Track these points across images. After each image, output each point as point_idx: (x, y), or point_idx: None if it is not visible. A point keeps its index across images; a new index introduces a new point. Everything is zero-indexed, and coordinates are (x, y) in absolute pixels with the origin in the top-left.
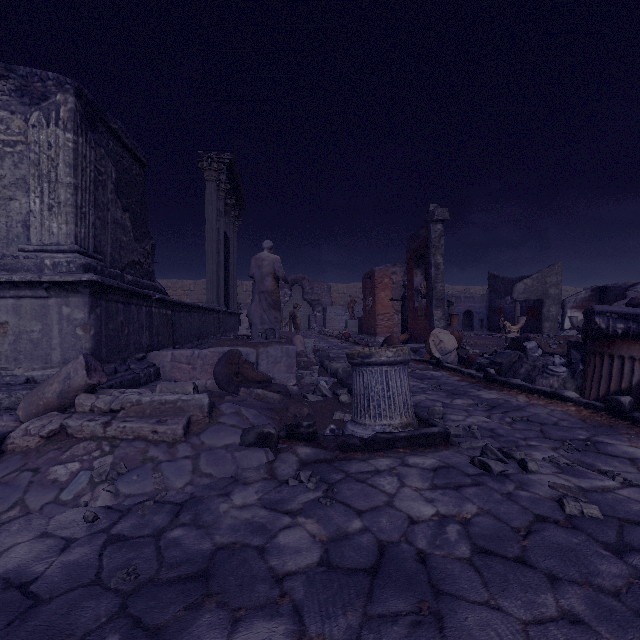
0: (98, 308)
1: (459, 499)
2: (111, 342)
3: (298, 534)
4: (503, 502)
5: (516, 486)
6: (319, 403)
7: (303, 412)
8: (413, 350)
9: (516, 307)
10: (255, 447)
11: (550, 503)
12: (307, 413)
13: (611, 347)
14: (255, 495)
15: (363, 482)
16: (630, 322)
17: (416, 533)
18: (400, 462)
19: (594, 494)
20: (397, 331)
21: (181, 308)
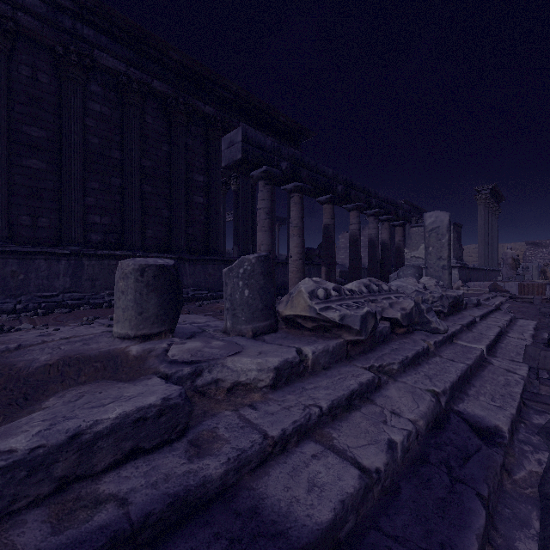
0: (459, 271)
1: None
2: (460, 279)
3: None
4: None
5: None
6: None
7: None
8: None
9: None
10: None
11: None
12: None
13: None
14: None
15: None
16: None
17: None
18: None
19: None
20: None
21: (471, 269)
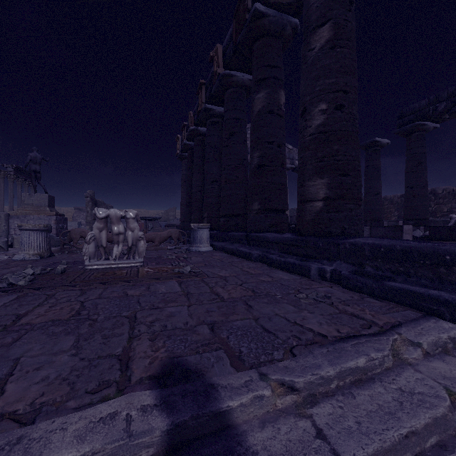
0: None
1: None
2: None
3: None
4: None
5: None
6: None
7: None
8: None
9: None
10: None
11: None
12: None
13: None
14: None
15: None
16: None
17: None
18: None
19: None
20: None
21: None
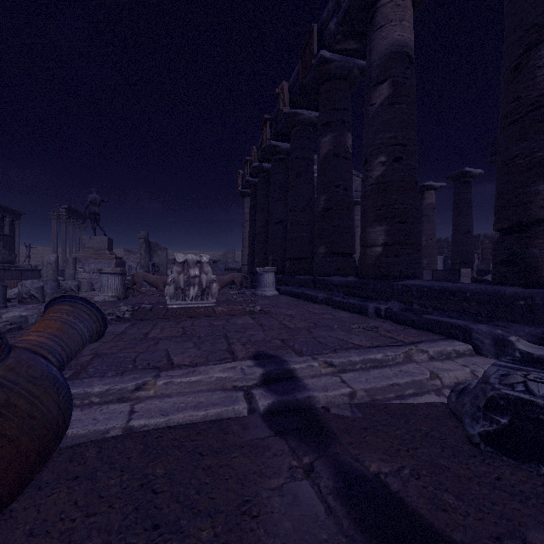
0: None
1: None
2: (0, 278)
3: None
4: None
5: None
6: None
7: None
8: None
9: None
10: None
11: None
12: None
13: None
14: None
15: None
16: None
17: None
18: None
19: None
20: None
21: (28, 270)
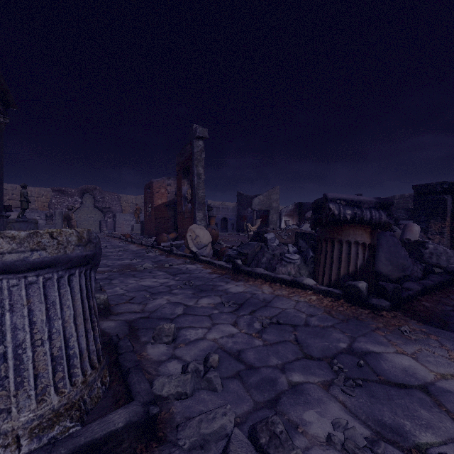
0: None
1: None
2: None
3: None
4: None
5: None
6: None
7: None
8: (178, 246)
9: (254, 214)
10: None
11: None
12: None
13: (340, 233)
14: None
15: None
16: (356, 208)
17: None
18: None
19: None
20: (171, 232)
21: None
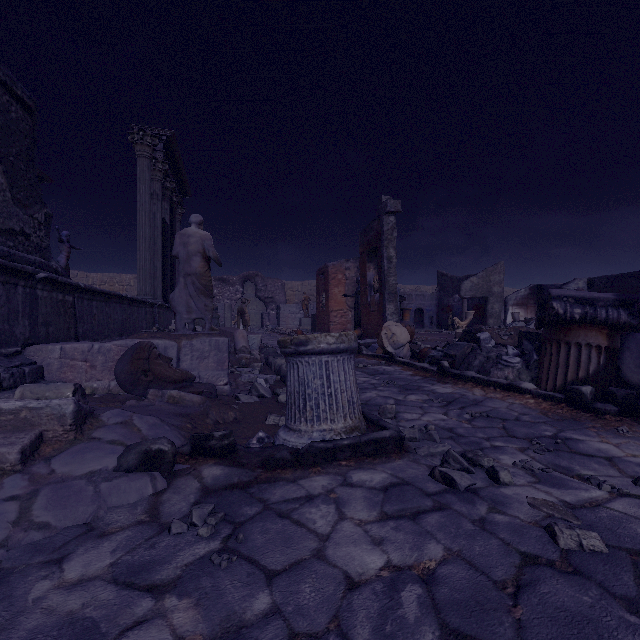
0: None
1: (418, 536)
2: None
3: (152, 639)
4: (476, 535)
5: (489, 507)
6: (253, 405)
7: (228, 417)
8: (365, 345)
9: (463, 304)
10: (137, 472)
11: (536, 532)
12: (233, 418)
13: (568, 334)
14: (109, 557)
15: (286, 517)
16: (587, 307)
17: (355, 610)
18: (341, 480)
19: (585, 512)
20: (351, 328)
21: (93, 296)
